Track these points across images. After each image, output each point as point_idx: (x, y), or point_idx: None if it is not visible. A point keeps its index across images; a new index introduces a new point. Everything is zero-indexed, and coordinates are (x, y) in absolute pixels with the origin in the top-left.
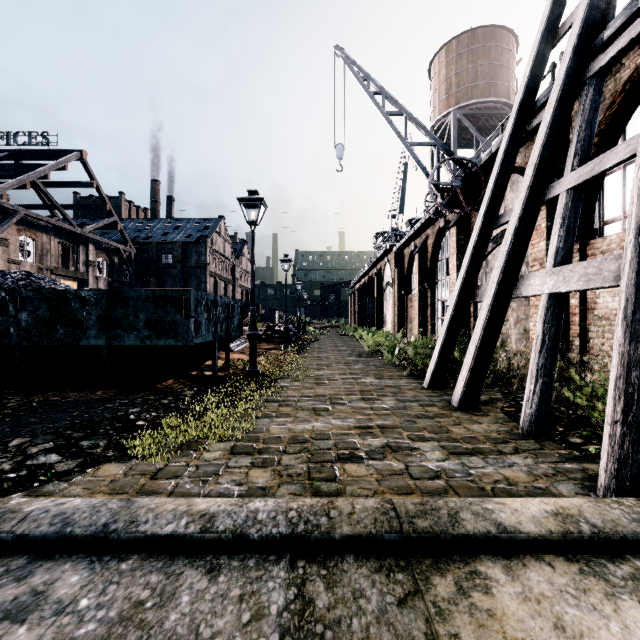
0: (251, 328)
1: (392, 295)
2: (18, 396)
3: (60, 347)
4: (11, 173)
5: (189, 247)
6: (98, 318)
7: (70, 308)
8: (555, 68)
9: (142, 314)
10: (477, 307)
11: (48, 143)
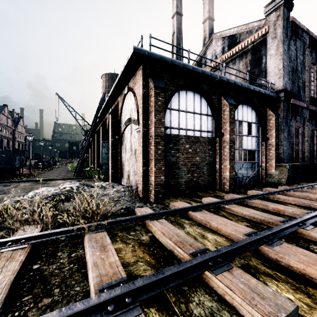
0: (30, 163)
1: None
2: None
3: None
4: None
5: None
6: None
7: None
8: None
9: (3, 161)
10: None
11: None
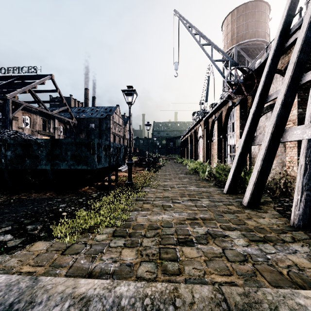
0: (129, 159)
1: (202, 142)
2: (6, 195)
3: (27, 170)
4: (19, 86)
5: (102, 120)
6: (46, 154)
7: (32, 149)
8: (301, 10)
9: (69, 152)
10: (251, 148)
11: (36, 71)
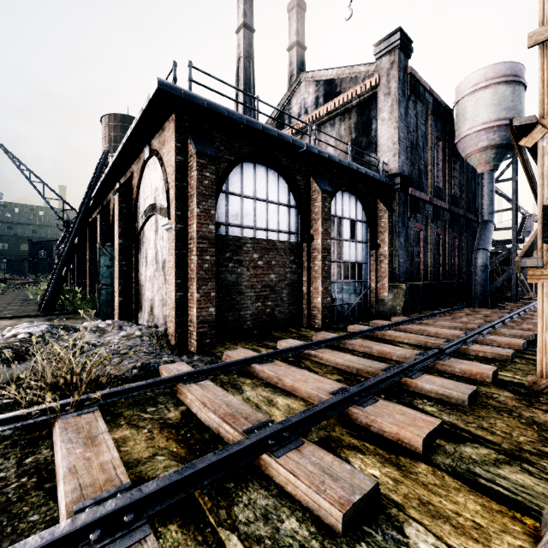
0: None
1: None
2: None
3: None
4: None
5: None
6: None
7: None
8: None
9: None
10: None
11: None
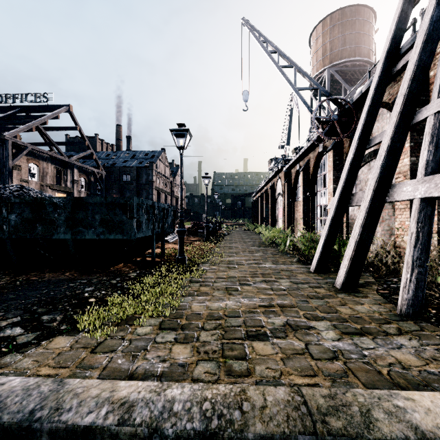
0: (180, 226)
1: (282, 202)
2: (9, 276)
3: (39, 240)
4: (23, 121)
5: (141, 170)
6: (66, 218)
7: (46, 211)
8: (415, 22)
9: (97, 215)
10: (348, 210)
11: (47, 101)
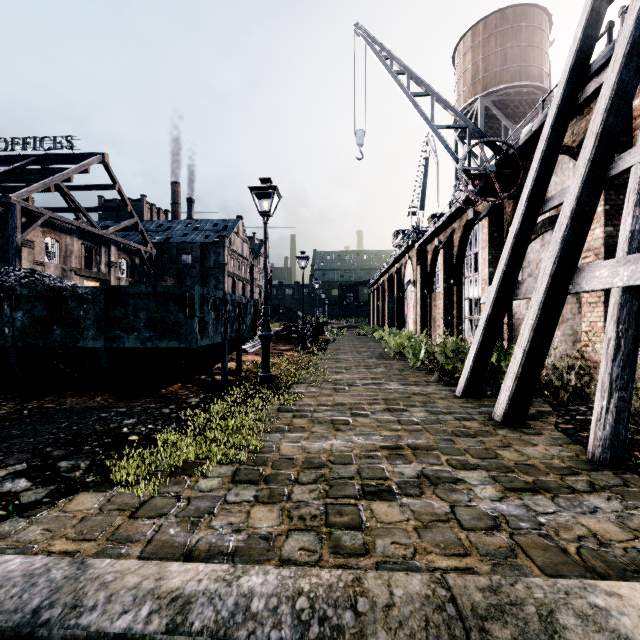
0: (263, 329)
1: (414, 294)
2: (13, 402)
3: (57, 349)
4: (37, 177)
5: (208, 247)
6: (96, 318)
7: (67, 307)
8: (612, 27)
9: (142, 313)
10: (512, 306)
11: (72, 147)
